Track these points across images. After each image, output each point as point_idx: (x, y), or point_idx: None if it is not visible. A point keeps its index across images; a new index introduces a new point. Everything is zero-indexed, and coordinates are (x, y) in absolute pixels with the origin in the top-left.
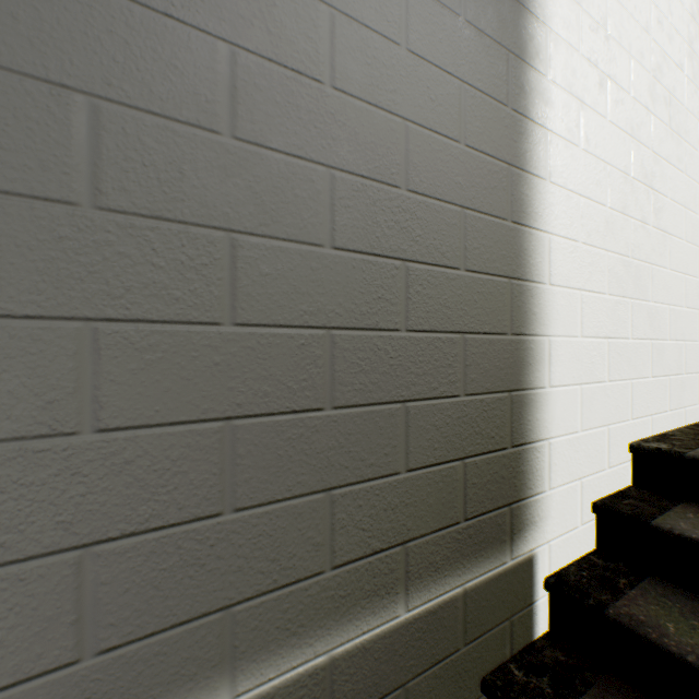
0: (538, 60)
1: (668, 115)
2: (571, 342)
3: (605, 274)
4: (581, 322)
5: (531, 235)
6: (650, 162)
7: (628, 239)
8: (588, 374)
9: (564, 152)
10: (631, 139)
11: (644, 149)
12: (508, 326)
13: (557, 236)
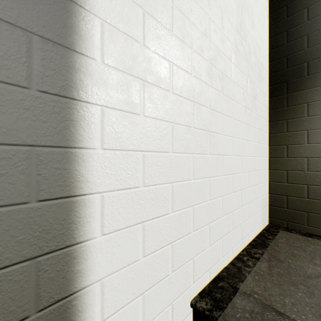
0: (86, 45)
1: (222, 86)
2: (132, 267)
3: (169, 199)
4: (144, 246)
5: (74, 202)
6: (208, 115)
7: (191, 168)
8: (151, 280)
9: (122, 121)
10: (193, 103)
11: (204, 107)
12: (31, 306)
13: (113, 191)
